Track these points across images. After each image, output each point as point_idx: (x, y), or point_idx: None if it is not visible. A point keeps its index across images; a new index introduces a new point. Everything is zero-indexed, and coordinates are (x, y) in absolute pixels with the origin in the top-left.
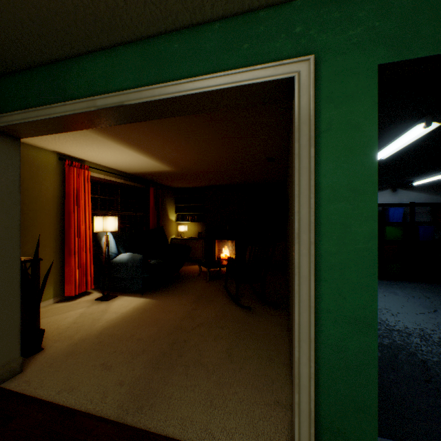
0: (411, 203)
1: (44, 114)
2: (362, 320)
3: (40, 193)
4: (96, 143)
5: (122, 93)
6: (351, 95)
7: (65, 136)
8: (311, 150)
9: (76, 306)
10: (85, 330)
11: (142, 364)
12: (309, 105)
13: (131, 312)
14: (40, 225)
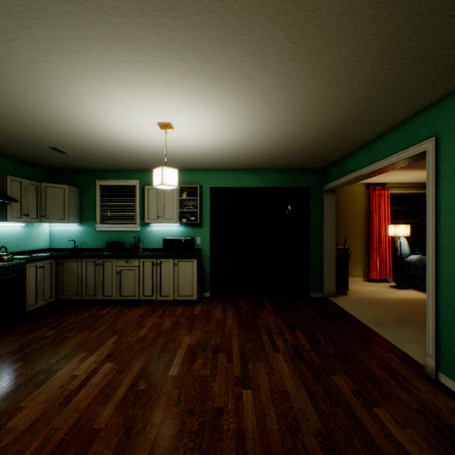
0: None
1: (338, 182)
2: None
3: (354, 211)
4: (384, 174)
5: (361, 170)
6: (454, 155)
7: None
8: (432, 189)
9: (374, 285)
10: (370, 295)
11: (391, 317)
12: (432, 164)
13: (409, 298)
14: (354, 230)
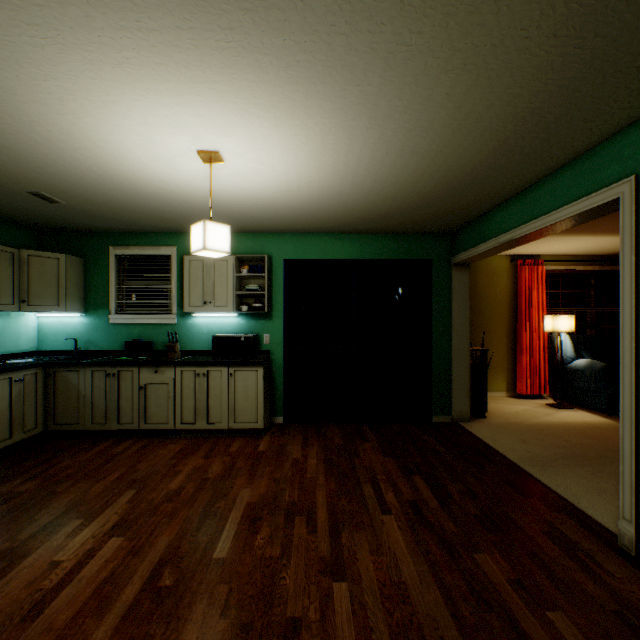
0: None
1: (475, 251)
2: None
3: (494, 295)
4: (538, 241)
5: (511, 231)
6: None
7: None
8: (631, 258)
9: (523, 404)
10: (520, 419)
11: (553, 452)
12: (630, 219)
13: (576, 423)
14: (494, 324)
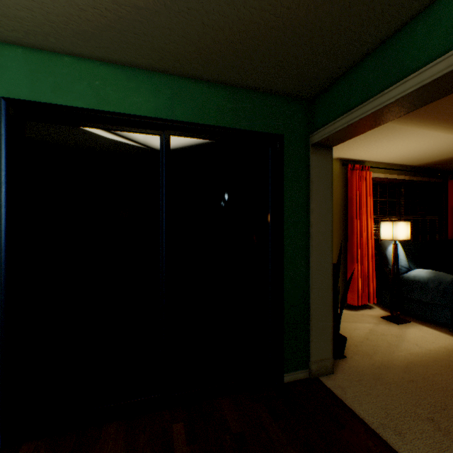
0: None
1: (371, 107)
2: None
3: None
4: (388, 135)
5: None
6: None
7: (355, 138)
8: None
9: (361, 319)
10: (382, 353)
11: None
12: None
13: (444, 354)
14: None
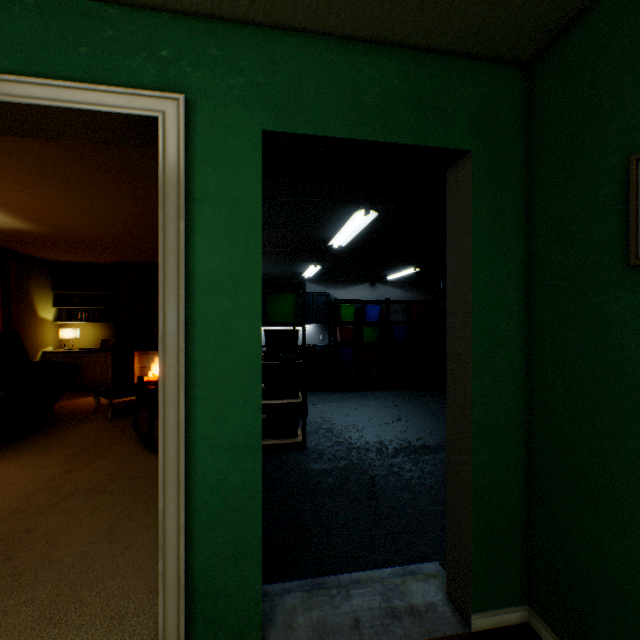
0: (387, 300)
1: None
2: (245, 442)
3: None
4: None
5: None
6: (233, 160)
7: None
8: (181, 223)
9: None
10: None
11: None
12: (179, 161)
13: None
14: None
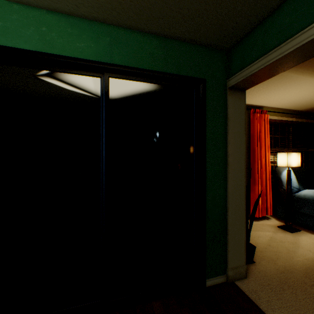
0: None
1: (289, 47)
2: None
3: None
4: (286, 84)
5: None
6: None
7: (259, 86)
8: None
9: (262, 228)
10: (284, 258)
11: None
12: None
13: None
14: None
